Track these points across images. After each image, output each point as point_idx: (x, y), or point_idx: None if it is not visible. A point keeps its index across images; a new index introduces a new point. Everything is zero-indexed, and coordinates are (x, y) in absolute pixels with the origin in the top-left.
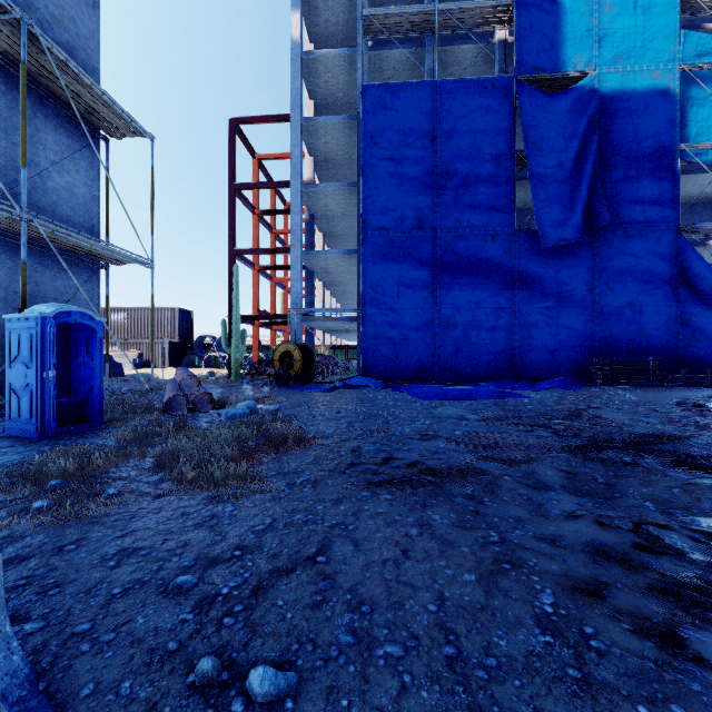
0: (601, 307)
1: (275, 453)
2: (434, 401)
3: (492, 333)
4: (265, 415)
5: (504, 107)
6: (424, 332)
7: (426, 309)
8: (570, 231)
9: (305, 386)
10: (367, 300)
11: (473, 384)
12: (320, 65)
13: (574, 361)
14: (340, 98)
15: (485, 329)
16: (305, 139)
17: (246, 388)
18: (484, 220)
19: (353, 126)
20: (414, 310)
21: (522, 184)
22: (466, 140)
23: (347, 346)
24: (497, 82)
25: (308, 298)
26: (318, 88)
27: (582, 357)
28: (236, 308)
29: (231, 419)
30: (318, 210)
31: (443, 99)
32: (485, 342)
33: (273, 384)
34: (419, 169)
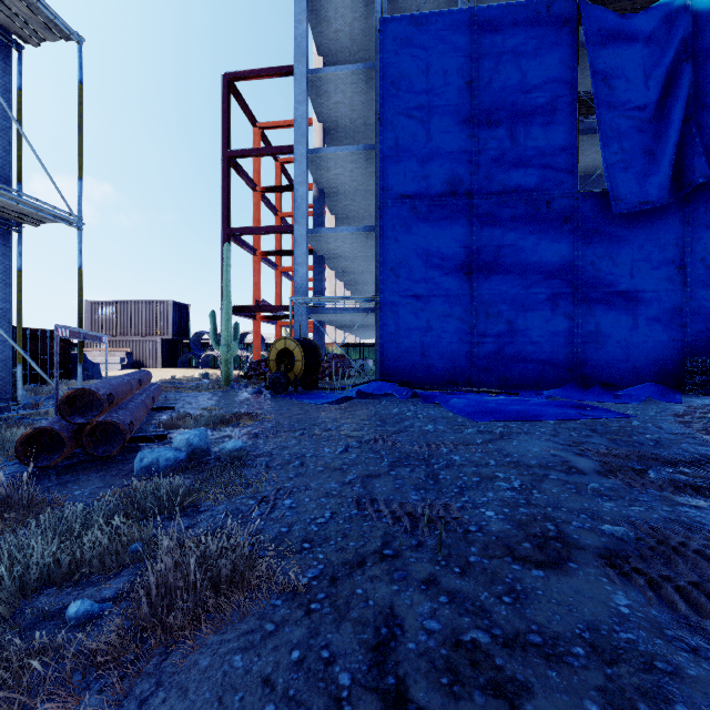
0: (694, 291)
1: (125, 667)
2: (492, 422)
3: (547, 325)
4: (220, 456)
5: (563, 36)
6: (459, 324)
7: (461, 296)
8: (653, 192)
9: (308, 393)
10: (387, 286)
11: (524, 391)
12: (330, 7)
13: (657, 361)
14: (354, 53)
15: (538, 321)
16: (312, 99)
17: (232, 396)
18: (536, 182)
19: (369, 78)
20: (446, 298)
21: (580, 140)
22: (513, 81)
23: (362, 344)
24: (554, 5)
25: (317, 288)
26: (328, 40)
27: (668, 356)
28: (226, 297)
29: (149, 471)
30: (328, 185)
31: (483, 30)
32: (538, 337)
33: (270, 389)
34: (453, 120)
